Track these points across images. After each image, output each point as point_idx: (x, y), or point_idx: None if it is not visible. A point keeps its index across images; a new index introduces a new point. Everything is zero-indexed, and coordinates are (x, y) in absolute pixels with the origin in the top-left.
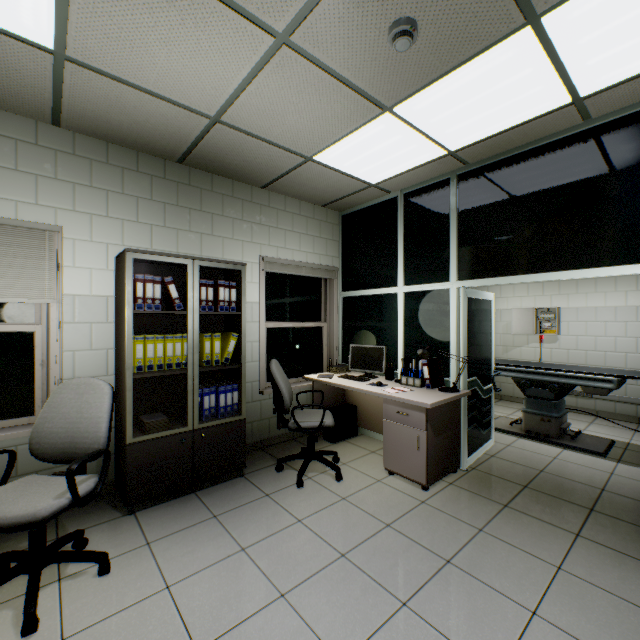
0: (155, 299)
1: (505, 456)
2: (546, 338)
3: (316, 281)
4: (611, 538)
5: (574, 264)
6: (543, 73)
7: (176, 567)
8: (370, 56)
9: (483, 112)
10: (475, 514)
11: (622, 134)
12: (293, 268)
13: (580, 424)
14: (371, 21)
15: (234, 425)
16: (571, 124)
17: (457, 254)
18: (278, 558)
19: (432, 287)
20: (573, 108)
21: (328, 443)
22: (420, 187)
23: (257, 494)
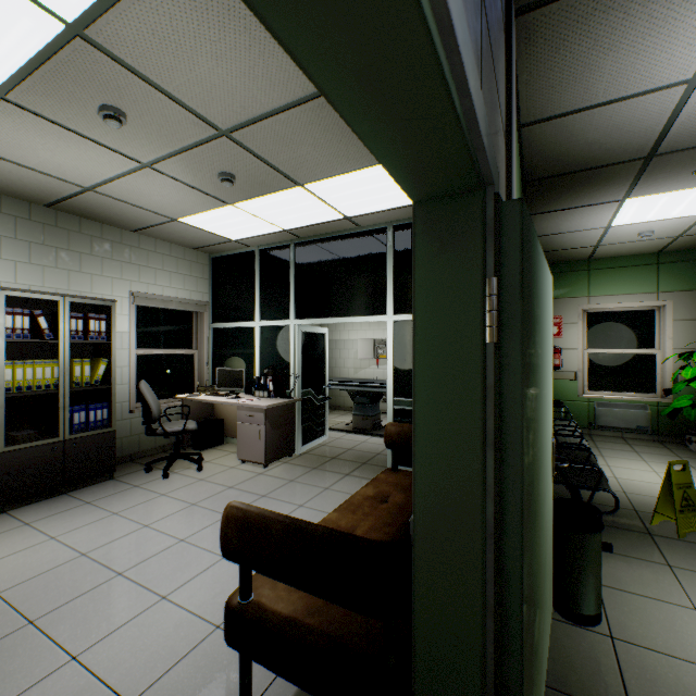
0: (24, 329)
1: (332, 444)
2: (381, 361)
3: (188, 313)
4: (364, 473)
5: (355, 313)
6: (320, 205)
7: (58, 529)
8: (210, 181)
9: (295, 215)
10: (293, 474)
11: (375, 239)
12: (164, 302)
13: None
14: (206, 170)
15: (105, 436)
16: (352, 227)
17: (295, 300)
18: (144, 513)
19: (279, 323)
20: (348, 220)
21: (197, 451)
22: (271, 247)
23: (127, 487)
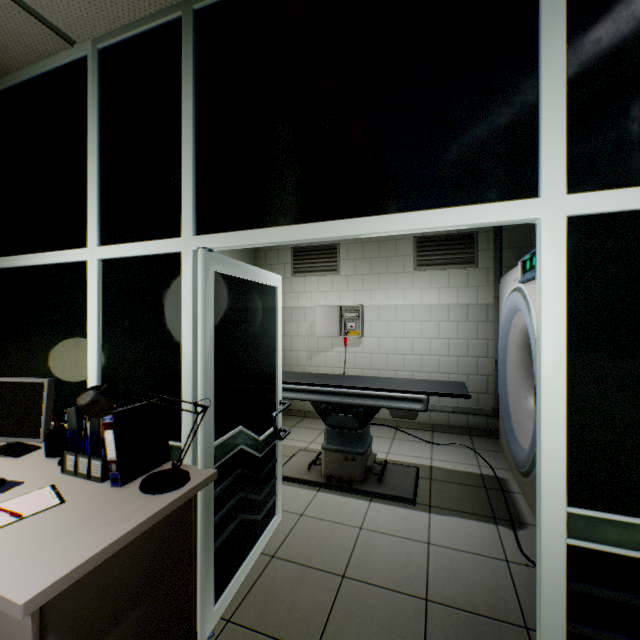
0: None
1: (293, 550)
2: (351, 341)
3: None
4: None
5: (398, 202)
6: None
7: None
8: None
9: None
10: None
11: None
12: None
13: (384, 444)
14: None
15: None
16: None
17: (195, 179)
18: None
19: (150, 248)
20: None
21: None
22: (129, 35)
23: None
